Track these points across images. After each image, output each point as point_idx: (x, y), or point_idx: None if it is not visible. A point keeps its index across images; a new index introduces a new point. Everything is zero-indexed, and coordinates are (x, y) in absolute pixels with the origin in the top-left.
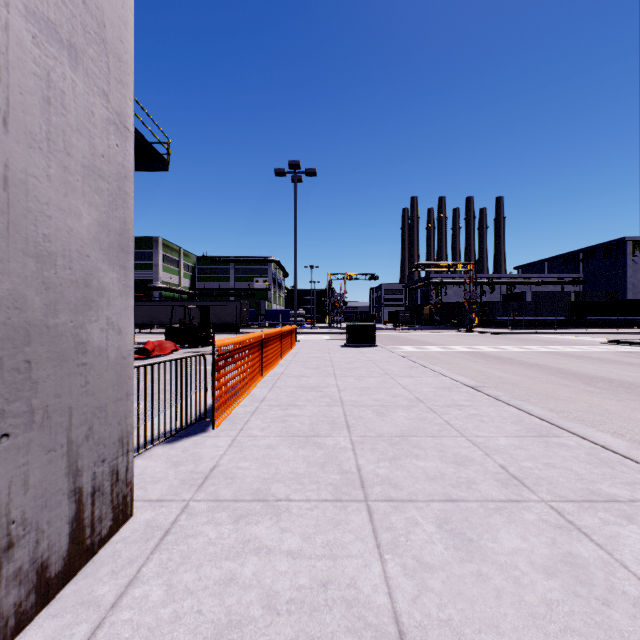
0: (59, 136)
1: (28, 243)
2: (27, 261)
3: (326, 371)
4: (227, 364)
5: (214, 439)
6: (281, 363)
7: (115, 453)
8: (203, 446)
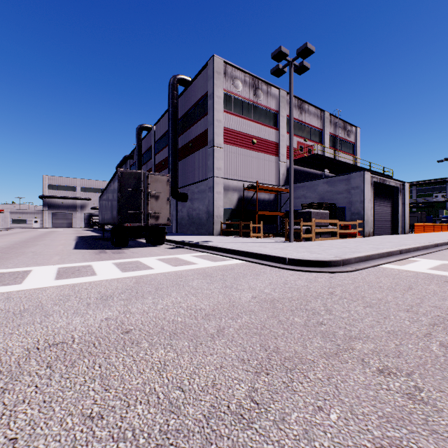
0: (406, 212)
1: (405, 217)
2: (405, 218)
3: (444, 233)
4: (415, 227)
5: (414, 234)
6: (432, 233)
7: (407, 229)
8: (413, 234)
